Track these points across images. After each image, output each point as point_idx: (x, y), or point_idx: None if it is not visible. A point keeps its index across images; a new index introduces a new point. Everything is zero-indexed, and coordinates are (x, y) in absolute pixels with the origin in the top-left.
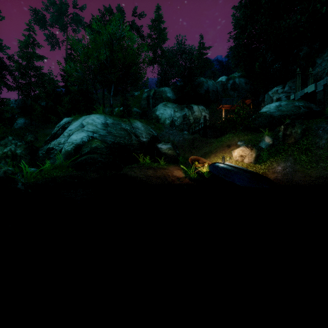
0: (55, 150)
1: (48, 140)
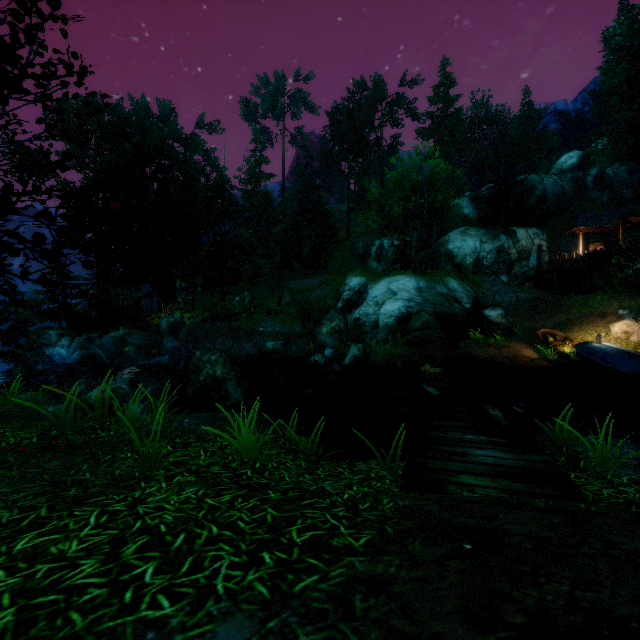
0: (364, 322)
1: (343, 307)
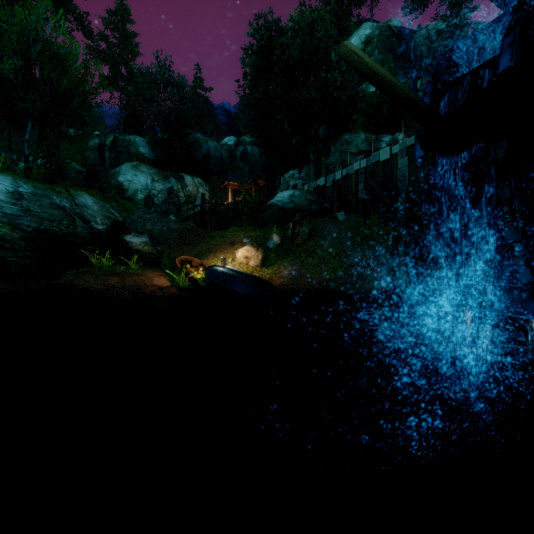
0: None
1: None
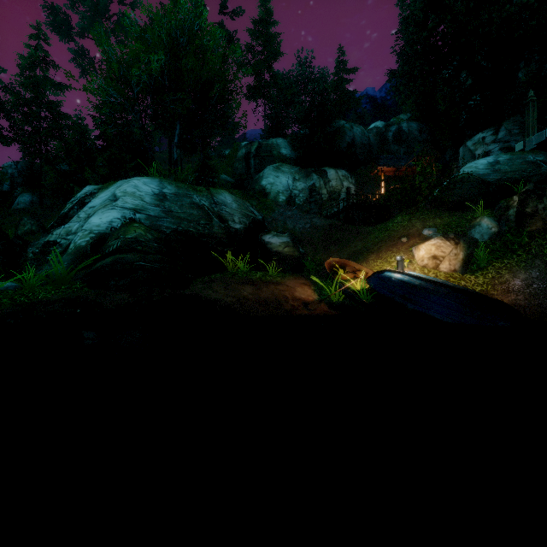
0: (59, 247)
1: (52, 227)
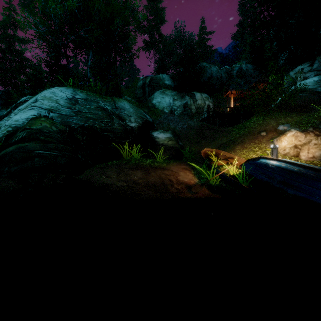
0: None
1: None
